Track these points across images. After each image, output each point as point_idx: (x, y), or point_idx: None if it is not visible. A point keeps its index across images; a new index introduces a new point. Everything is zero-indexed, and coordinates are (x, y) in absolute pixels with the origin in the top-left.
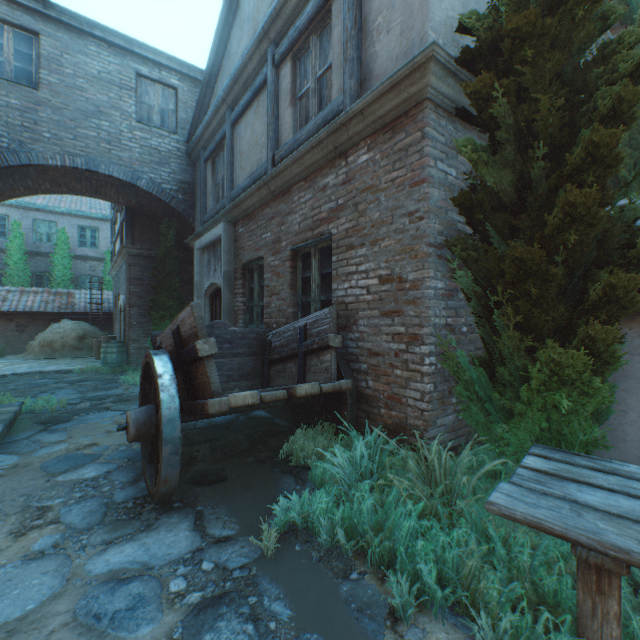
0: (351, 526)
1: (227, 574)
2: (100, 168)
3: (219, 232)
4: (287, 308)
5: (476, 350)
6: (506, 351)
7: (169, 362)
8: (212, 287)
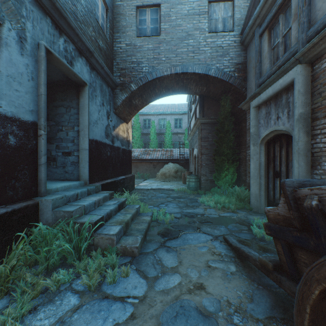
0: None
1: None
2: (188, 69)
3: (289, 78)
4: None
5: None
6: None
7: None
8: (269, 135)
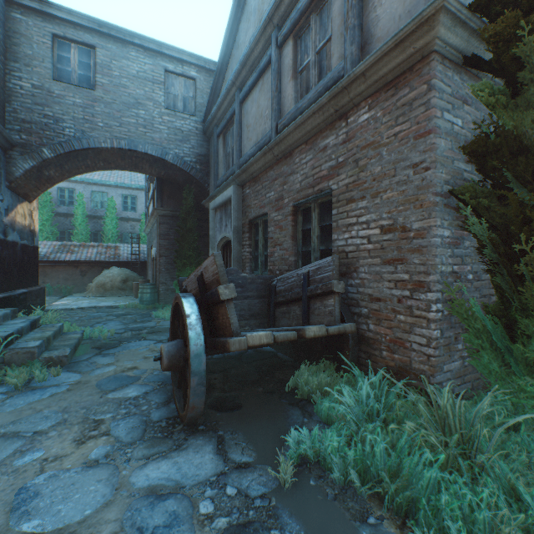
0: (363, 466)
1: (249, 502)
2: (138, 147)
3: (229, 194)
4: (289, 257)
5: (481, 297)
6: (533, 301)
7: (195, 304)
8: (223, 240)
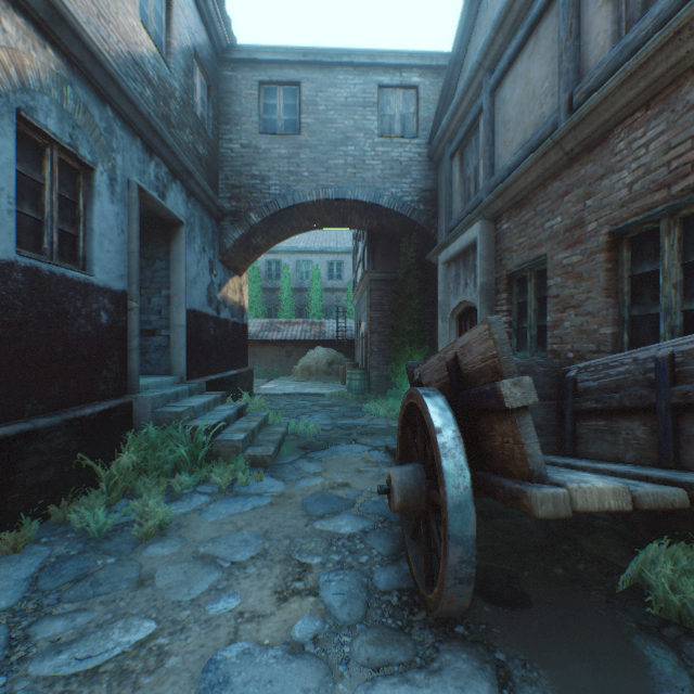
0: None
1: None
2: (346, 195)
3: (473, 235)
4: (598, 327)
5: None
6: None
7: (447, 409)
8: (460, 306)
